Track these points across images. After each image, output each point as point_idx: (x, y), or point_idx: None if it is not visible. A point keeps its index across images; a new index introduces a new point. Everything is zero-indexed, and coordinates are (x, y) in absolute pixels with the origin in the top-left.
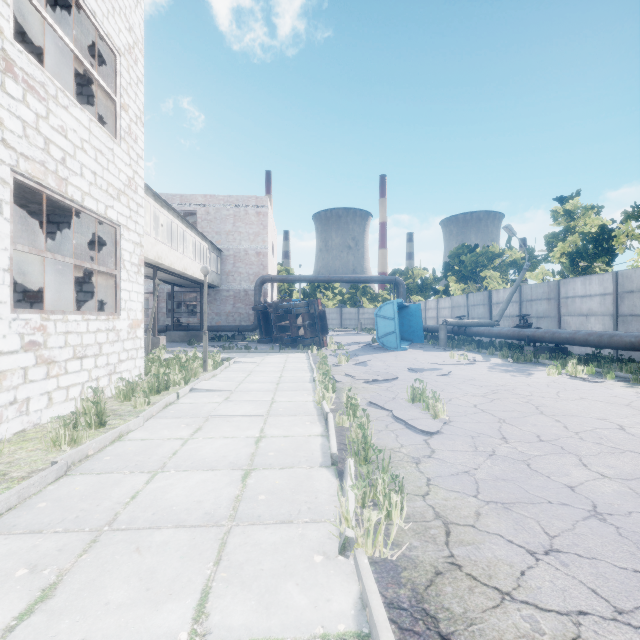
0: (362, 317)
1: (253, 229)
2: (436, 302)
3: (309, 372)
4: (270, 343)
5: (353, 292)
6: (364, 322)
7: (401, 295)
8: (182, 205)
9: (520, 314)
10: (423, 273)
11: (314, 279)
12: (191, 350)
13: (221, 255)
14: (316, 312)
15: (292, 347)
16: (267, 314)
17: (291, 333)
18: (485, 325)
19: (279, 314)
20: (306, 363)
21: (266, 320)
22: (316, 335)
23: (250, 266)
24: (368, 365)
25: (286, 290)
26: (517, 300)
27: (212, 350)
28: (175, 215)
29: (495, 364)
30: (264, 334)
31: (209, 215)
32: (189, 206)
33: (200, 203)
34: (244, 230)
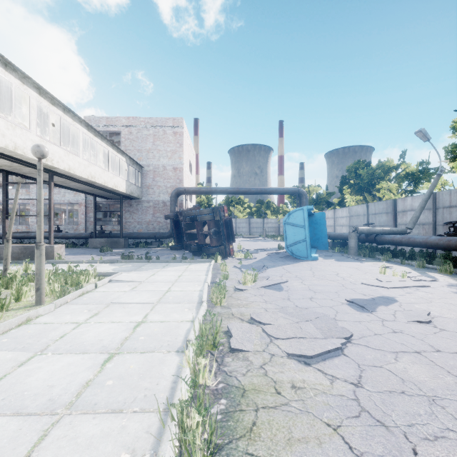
0: (266, 226)
1: (170, 147)
2: (333, 212)
3: (195, 307)
4: (182, 249)
5: (259, 206)
6: (268, 230)
7: (304, 205)
8: (108, 126)
9: (434, 221)
10: (317, 189)
11: (224, 190)
12: (86, 260)
13: (142, 170)
14: (221, 219)
15: (198, 255)
16: (178, 222)
17: (198, 241)
18: (397, 233)
19: (188, 222)
20: (201, 283)
21: (178, 228)
22: (222, 243)
23: (168, 180)
24: (283, 288)
25: (205, 204)
26: (430, 207)
27: (109, 260)
28: (76, 119)
29: (456, 287)
30: (176, 241)
31: (131, 135)
32: (114, 127)
33: (123, 124)
34: (162, 148)
